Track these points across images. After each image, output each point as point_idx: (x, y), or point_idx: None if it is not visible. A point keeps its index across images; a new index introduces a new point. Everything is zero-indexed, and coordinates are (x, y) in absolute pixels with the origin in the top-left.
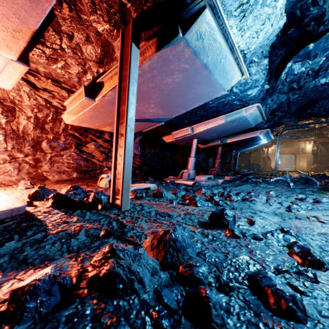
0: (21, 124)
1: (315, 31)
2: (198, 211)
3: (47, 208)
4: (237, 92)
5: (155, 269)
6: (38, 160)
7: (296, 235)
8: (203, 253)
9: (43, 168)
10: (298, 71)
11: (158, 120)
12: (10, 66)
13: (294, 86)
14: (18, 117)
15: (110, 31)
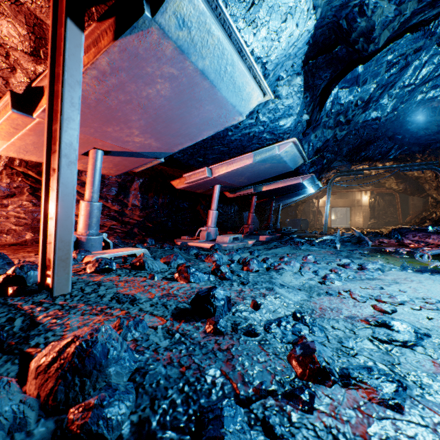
0: None
1: (364, 51)
2: (187, 289)
3: None
4: (265, 121)
5: (20, 420)
6: None
7: (312, 323)
8: (145, 370)
9: None
10: (346, 100)
11: (152, 155)
12: None
13: (341, 119)
14: None
15: None
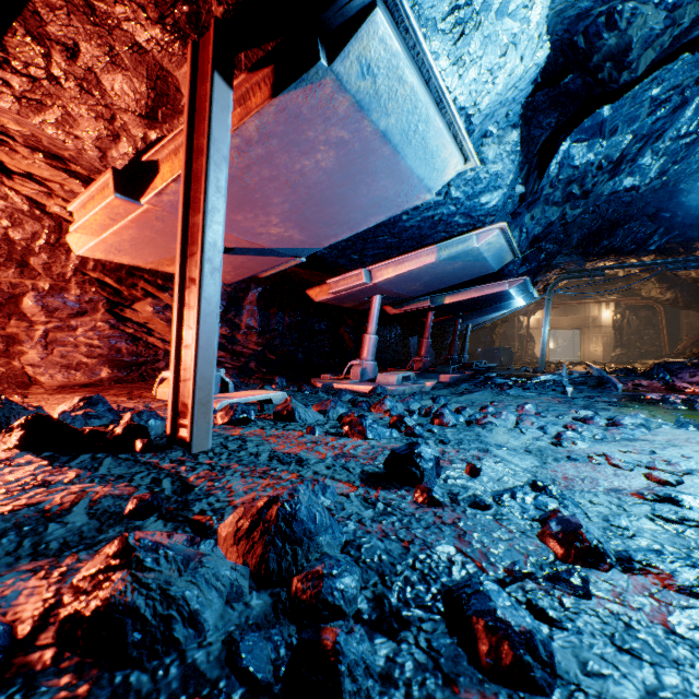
0: None
1: (613, 82)
2: (367, 448)
3: (5, 452)
4: (459, 198)
5: (237, 588)
6: (14, 338)
7: (561, 496)
8: (358, 543)
9: (27, 358)
10: (582, 161)
11: (291, 252)
12: None
13: (575, 191)
14: None
15: (166, 44)
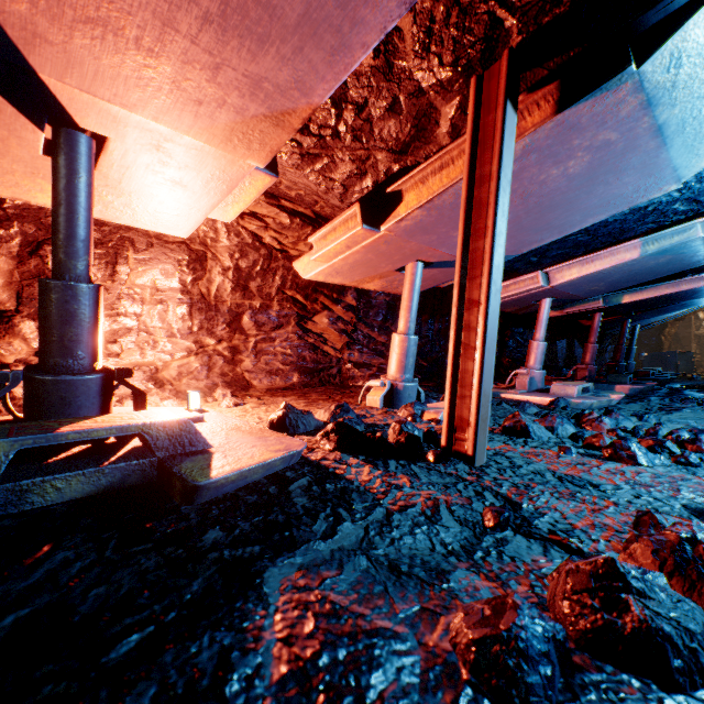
0: (213, 282)
1: None
2: (653, 477)
3: (332, 453)
4: (687, 182)
5: None
6: (236, 349)
7: None
8: None
9: (244, 365)
10: None
11: None
12: (247, 180)
13: None
14: (210, 270)
15: (448, 84)
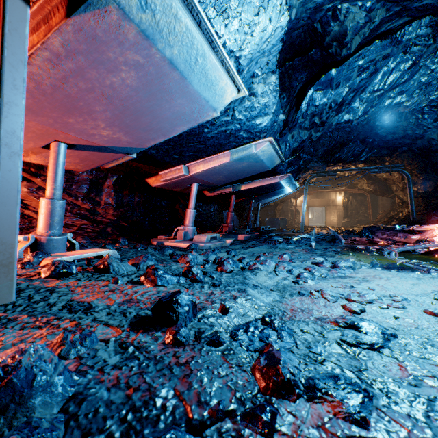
0: None
1: (338, 55)
2: (153, 294)
3: None
4: (242, 119)
5: None
6: None
7: (281, 328)
8: (83, 396)
9: None
10: (320, 102)
11: (123, 150)
12: None
13: (316, 121)
14: None
15: None
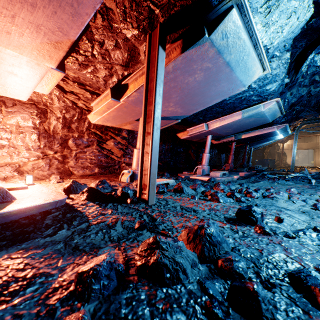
0: (51, 124)
1: None
2: (222, 206)
3: (83, 201)
4: (255, 88)
5: (194, 262)
6: (65, 156)
7: None
8: (237, 248)
9: (70, 164)
10: None
11: (175, 118)
12: (49, 74)
13: (317, 78)
14: (49, 118)
15: (138, 36)
